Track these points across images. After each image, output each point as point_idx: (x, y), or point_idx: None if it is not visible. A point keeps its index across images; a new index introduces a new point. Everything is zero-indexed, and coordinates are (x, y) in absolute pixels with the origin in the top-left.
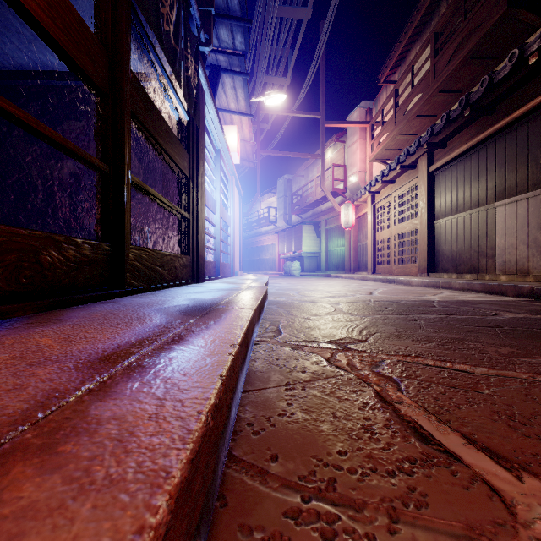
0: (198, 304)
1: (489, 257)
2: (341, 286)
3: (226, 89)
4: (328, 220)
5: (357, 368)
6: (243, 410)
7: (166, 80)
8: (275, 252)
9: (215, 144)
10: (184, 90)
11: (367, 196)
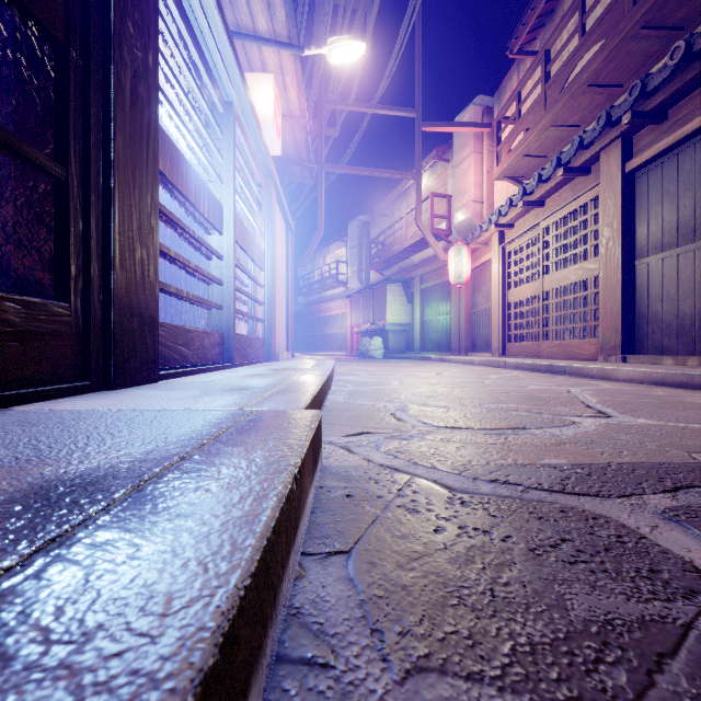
0: None
1: None
2: (475, 381)
3: None
4: (424, 276)
5: None
6: None
7: None
8: (345, 324)
9: (221, 84)
10: None
11: (491, 233)
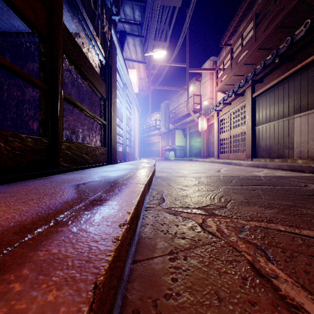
0: (105, 180)
1: (290, 148)
2: (199, 166)
3: (129, 46)
4: (190, 127)
5: (226, 233)
6: (130, 288)
7: (90, 35)
8: (159, 146)
9: (123, 79)
10: (101, 40)
11: (214, 112)
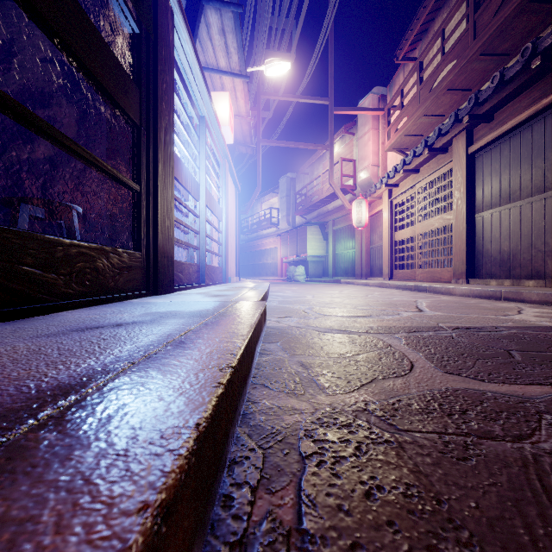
0: None
1: None
2: (362, 295)
3: (212, 34)
4: (336, 220)
5: None
6: None
7: None
8: (277, 256)
9: (198, 107)
10: None
11: (383, 190)
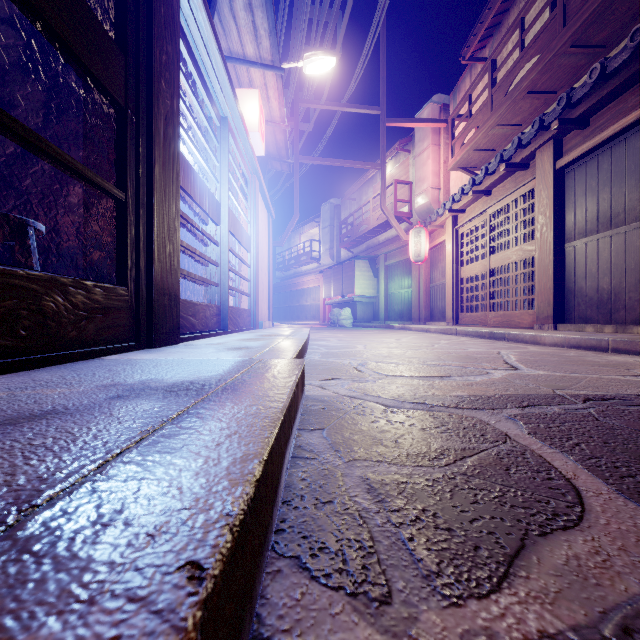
0: None
1: None
2: (427, 345)
3: (236, 10)
4: (388, 253)
5: None
6: None
7: None
8: (318, 296)
9: (218, 103)
10: None
11: (446, 217)
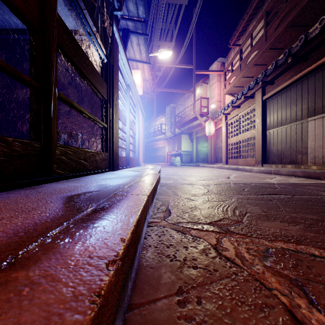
0: (101, 191)
1: (304, 154)
2: (207, 172)
3: (133, 45)
4: (197, 131)
5: (248, 260)
6: None
7: (89, 30)
8: (164, 151)
9: (126, 80)
10: (101, 36)
11: (222, 116)
